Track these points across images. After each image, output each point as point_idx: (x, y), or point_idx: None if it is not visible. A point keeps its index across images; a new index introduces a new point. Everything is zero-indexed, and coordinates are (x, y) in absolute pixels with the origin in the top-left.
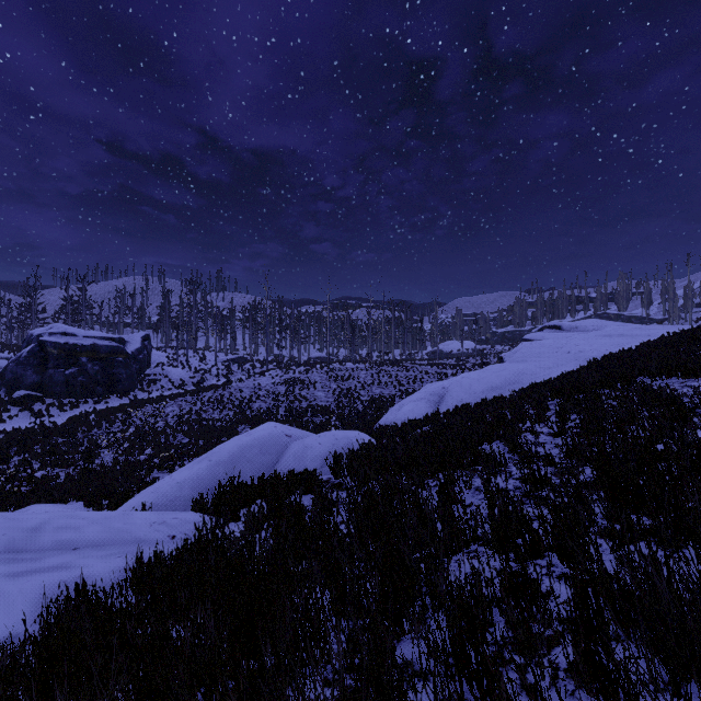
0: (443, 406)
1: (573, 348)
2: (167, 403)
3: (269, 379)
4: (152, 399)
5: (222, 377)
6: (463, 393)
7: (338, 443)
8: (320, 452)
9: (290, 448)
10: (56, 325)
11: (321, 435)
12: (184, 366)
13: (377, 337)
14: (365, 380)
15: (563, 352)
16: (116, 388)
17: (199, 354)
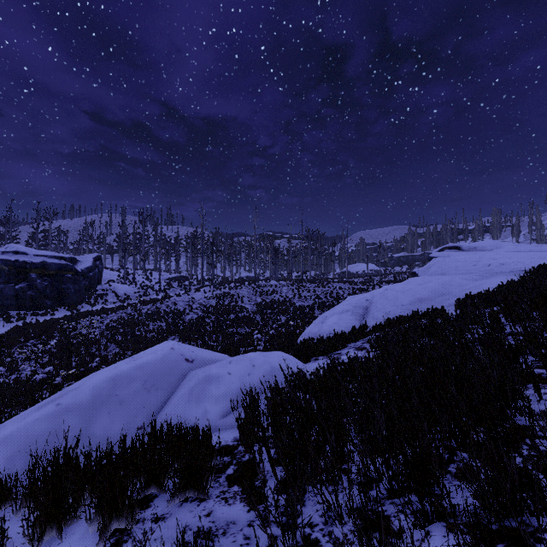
0: (369, 319)
1: (492, 261)
2: (108, 315)
3: (203, 294)
4: (96, 311)
5: (164, 292)
6: (390, 305)
7: (256, 371)
8: (229, 388)
9: (187, 381)
10: (10, 245)
11: (232, 360)
12: (130, 283)
13: (296, 260)
14: (286, 295)
15: (483, 265)
16: (64, 301)
17: (147, 273)
